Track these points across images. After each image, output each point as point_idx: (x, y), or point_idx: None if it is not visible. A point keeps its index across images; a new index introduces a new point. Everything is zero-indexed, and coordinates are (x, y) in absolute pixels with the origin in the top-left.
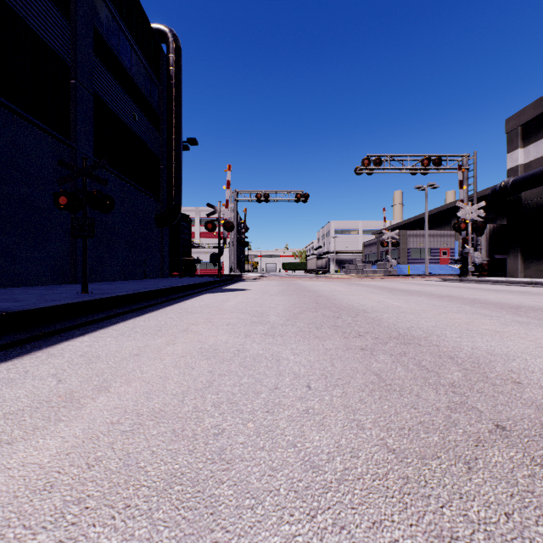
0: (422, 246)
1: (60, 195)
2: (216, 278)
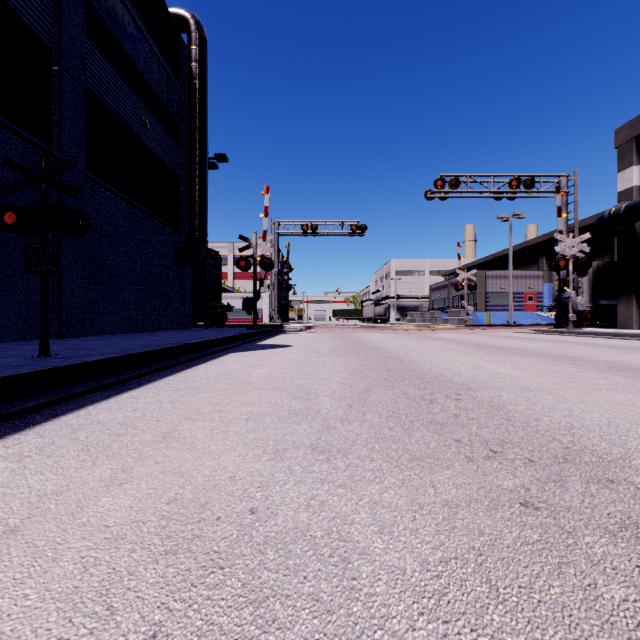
0: (503, 290)
1: (6, 210)
2: (251, 330)
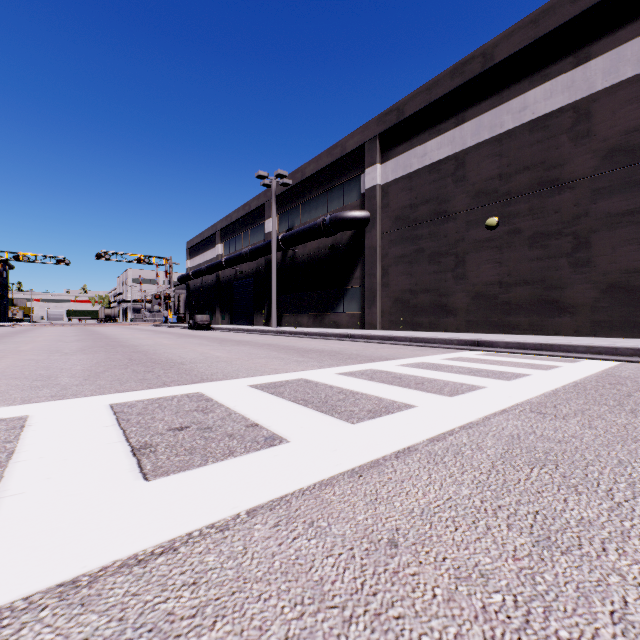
0: None
1: None
2: None
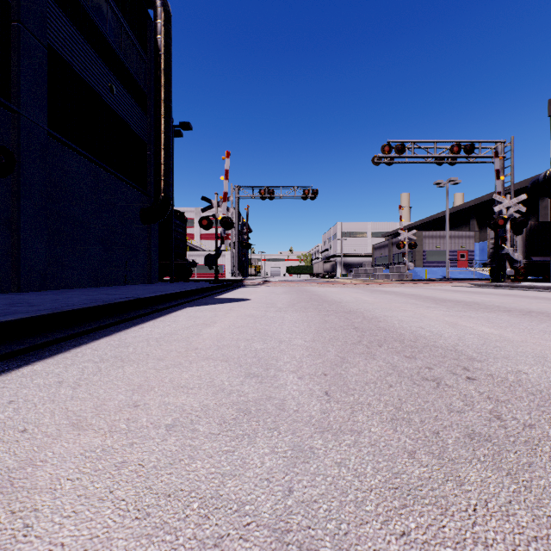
0: (438, 248)
1: None
2: (212, 284)
